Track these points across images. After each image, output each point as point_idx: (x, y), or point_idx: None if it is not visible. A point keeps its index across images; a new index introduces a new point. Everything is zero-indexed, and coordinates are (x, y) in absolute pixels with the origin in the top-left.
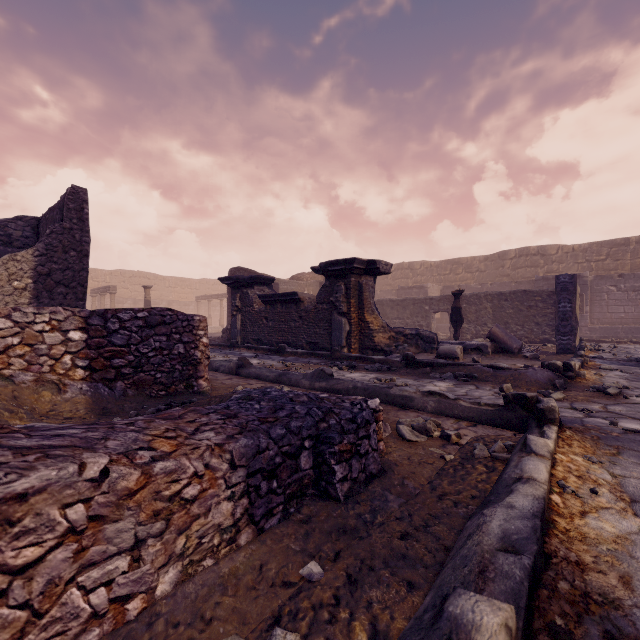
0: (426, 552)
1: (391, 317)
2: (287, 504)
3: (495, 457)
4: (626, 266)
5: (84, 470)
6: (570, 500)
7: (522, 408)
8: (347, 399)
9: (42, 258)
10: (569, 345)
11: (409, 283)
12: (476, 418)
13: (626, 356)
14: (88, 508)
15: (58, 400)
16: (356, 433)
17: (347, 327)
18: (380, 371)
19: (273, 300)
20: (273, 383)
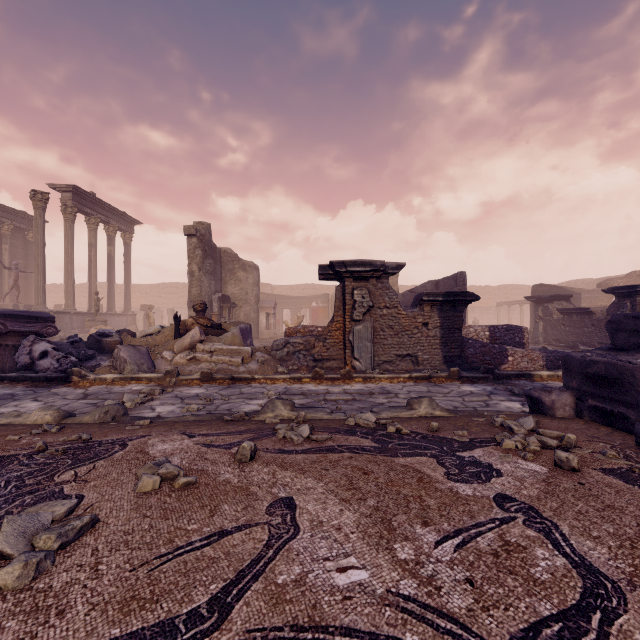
0: None
1: None
2: (555, 368)
3: None
4: None
5: (521, 350)
6: None
7: None
8: None
9: None
10: None
11: None
12: None
13: None
14: (522, 354)
15: None
16: None
17: None
18: None
19: (569, 312)
20: None
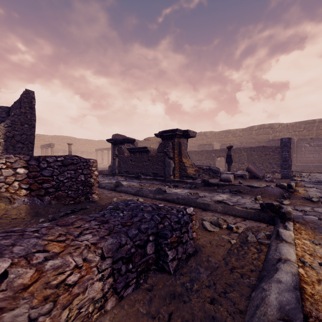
0: (228, 315)
1: (195, 159)
2: (138, 277)
3: (261, 242)
4: (313, 134)
5: None
6: (309, 271)
7: (271, 211)
8: (174, 208)
9: (9, 128)
10: (287, 174)
11: (204, 142)
12: (245, 216)
13: (316, 180)
14: None
15: (9, 208)
16: (180, 230)
17: (173, 165)
18: (190, 188)
19: (134, 151)
20: (134, 195)
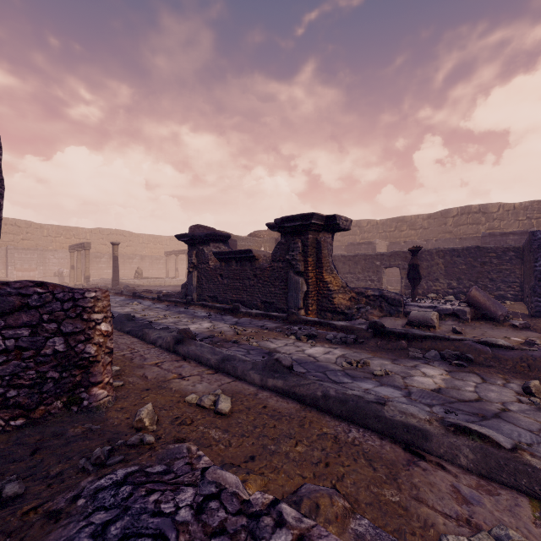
0: None
1: (343, 272)
2: None
3: None
4: None
5: None
6: None
7: None
8: None
9: None
10: None
11: (357, 239)
12: None
13: None
14: None
15: None
16: None
17: (304, 287)
18: (345, 343)
19: (228, 257)
20: (213, 372)
